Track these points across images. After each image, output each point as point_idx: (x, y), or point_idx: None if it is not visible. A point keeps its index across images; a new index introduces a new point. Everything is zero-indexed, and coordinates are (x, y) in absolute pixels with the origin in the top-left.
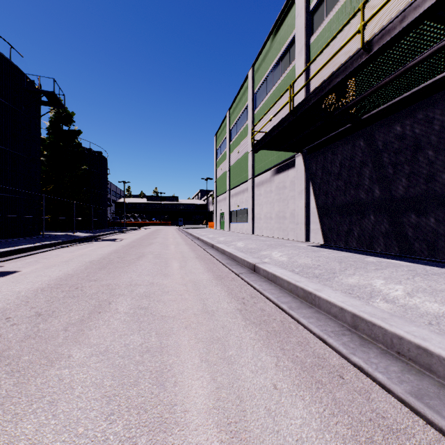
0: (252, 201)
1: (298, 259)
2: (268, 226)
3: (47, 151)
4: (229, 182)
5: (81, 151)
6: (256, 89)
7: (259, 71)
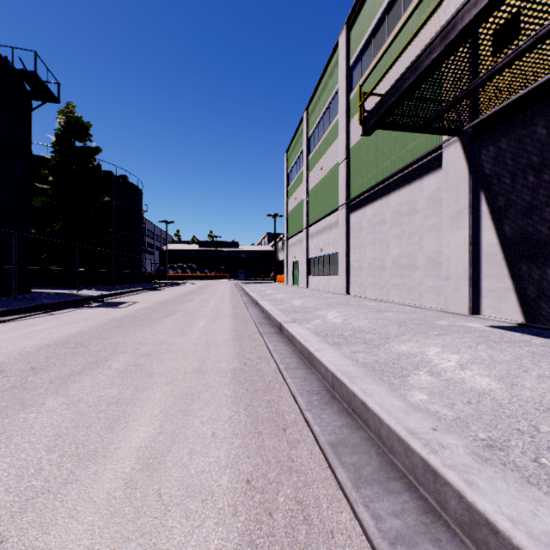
0: (346, 240)
1: (548, 390)
2: (377, 281)
3: (52, 175)
4: (307, 215)
5: (99, 176)
6: (354, 58)
7: (358, 27)
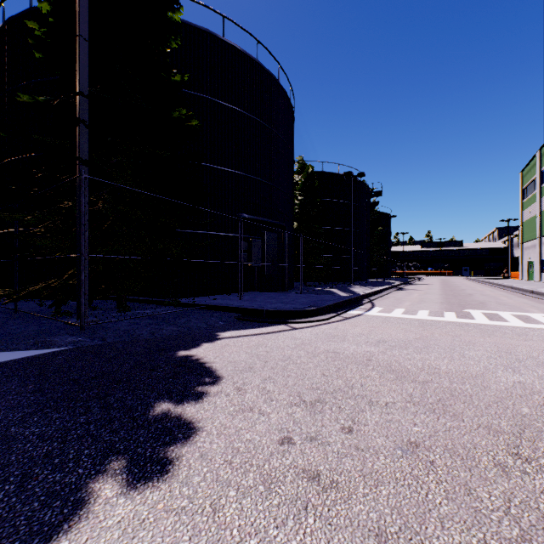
0: None
1: None
2: None
3: None
4: (540, 228)
5: (380, 218)
6: None
7: None
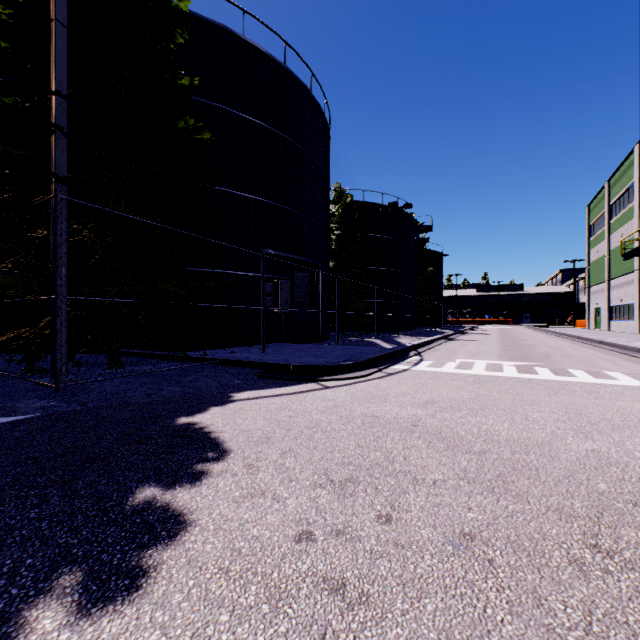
0: (639, 296)
1: None
2: None
3: None
4: (608, 270)
5: (430, 257)
6: None
7: None
